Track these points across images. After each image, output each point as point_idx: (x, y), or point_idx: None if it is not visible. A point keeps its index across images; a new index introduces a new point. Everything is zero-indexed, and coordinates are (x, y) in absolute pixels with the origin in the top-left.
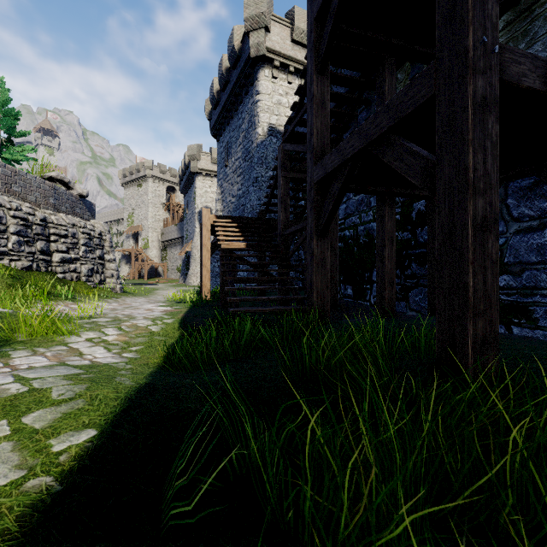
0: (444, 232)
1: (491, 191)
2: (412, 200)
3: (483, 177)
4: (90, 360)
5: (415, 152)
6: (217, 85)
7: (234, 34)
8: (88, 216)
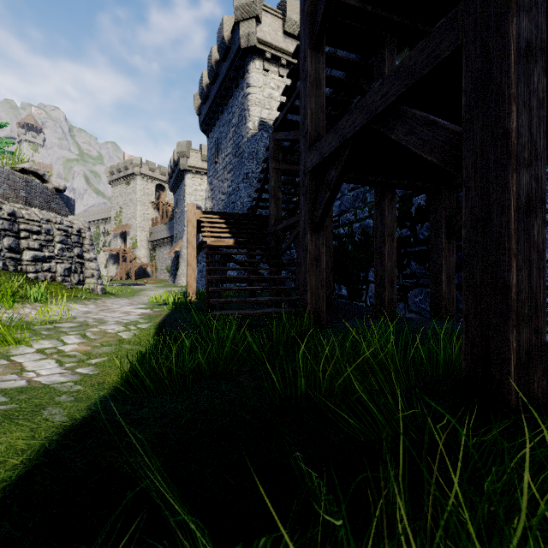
0: (474, 216)
1: (537, 164)
2: (411, 194)
3: (528, 144)
4: (28, 379)
5: (433, 122)
6: (206, 79)
7: (224, 24)
8: (66, 212)
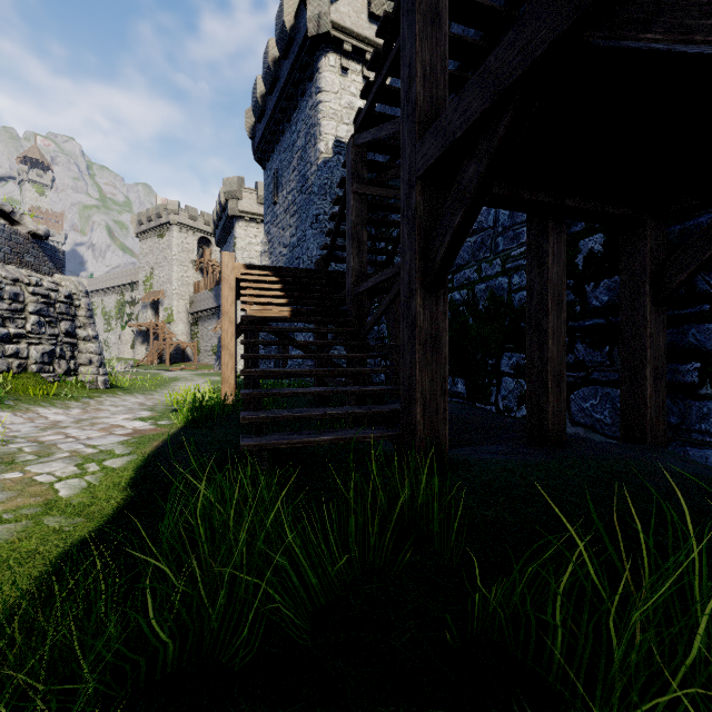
0: None
1: None
2: (576, 235)
3: None
4: None
5: None
6: (262, 87)
7: (284, 5)
8: (49, 269)
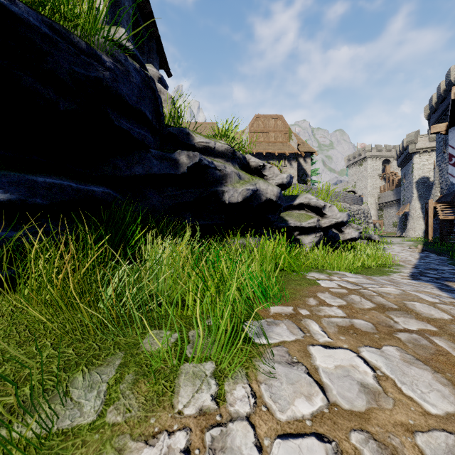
0: None
1: None
2: None
3: None
4: None
5: None
6: (435, 99)
7: (450, 72)
8: (361, 203)
